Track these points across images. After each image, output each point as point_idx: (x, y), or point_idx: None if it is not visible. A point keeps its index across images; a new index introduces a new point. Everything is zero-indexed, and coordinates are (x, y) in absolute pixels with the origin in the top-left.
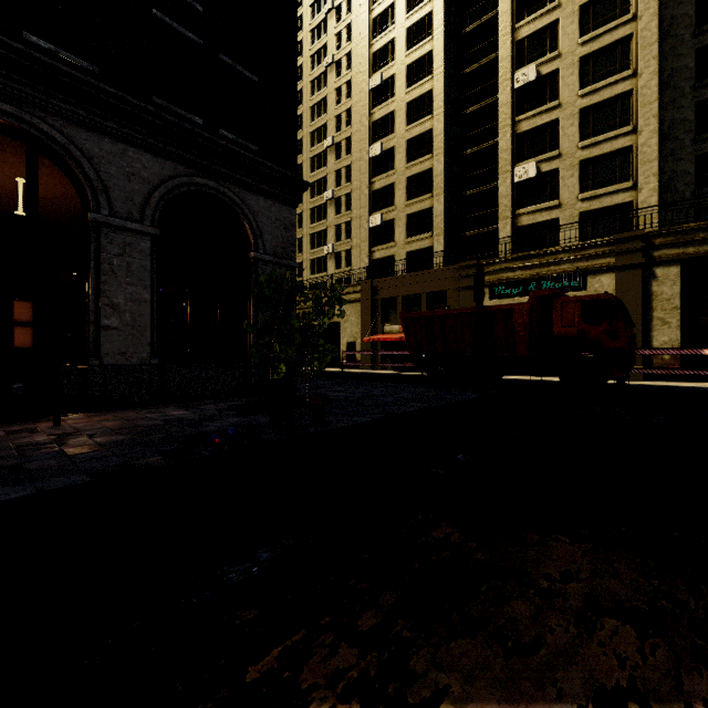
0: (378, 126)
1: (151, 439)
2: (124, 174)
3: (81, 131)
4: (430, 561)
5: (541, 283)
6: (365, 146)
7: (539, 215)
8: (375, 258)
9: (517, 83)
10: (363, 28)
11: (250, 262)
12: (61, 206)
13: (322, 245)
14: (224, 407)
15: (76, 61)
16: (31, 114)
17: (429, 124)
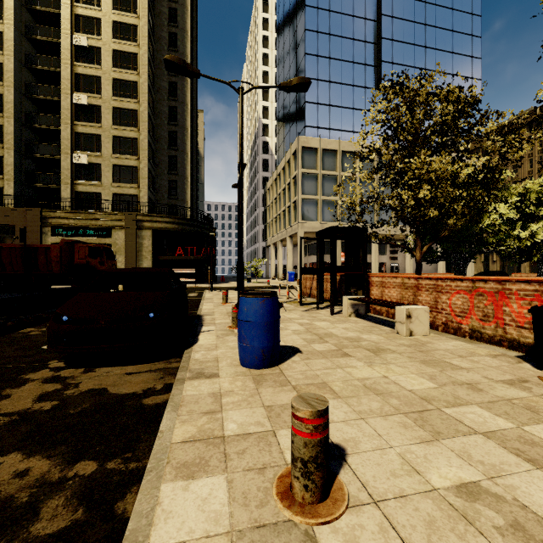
0: None
1: None
2: None
3: None
4: None
5: (87, 230)
6: None
7: (90, 188)
8: None
9: (75, 100)
10: None
11: None
12: None
13: None
14: None
15: None
16: None
17: (0, 89)
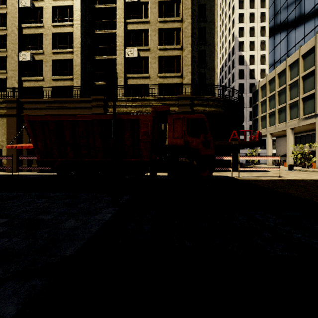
0: None
1: None
2: None
3: None
4: None
5: None
6: None
7: (139, 80)
8: (25, 85)
9: None
10: None
11: None
12: None
13: None
14: None
15: None
16: None
17: (71, 1)
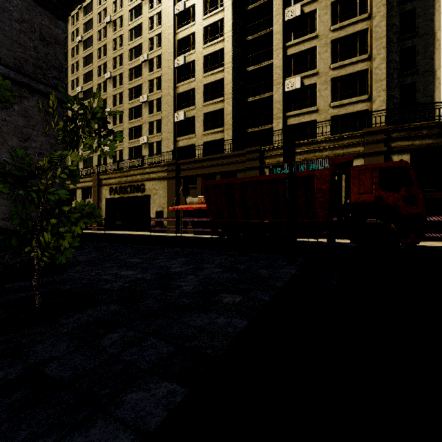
0: (182, 44)
1: None
2: None
3: None
4: None
5: (309, 166)
6: (171, 58)
7: (302, 117)
8: (179, 146)
9: (287, 17)
10: None
11: None
12: None
13: (138, 136)
14: None
15: None
16: None
17: (221, 44)
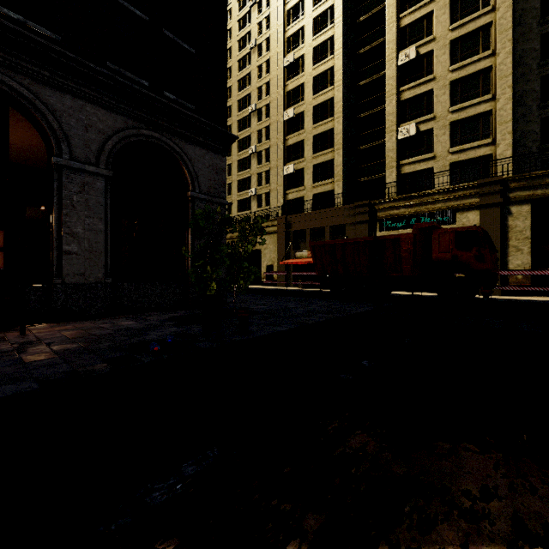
0: (291, 95)
1: (99, 347)
2: (82, 125)
3: (45, 88)
4: (350, 475)
5: (420, 218)
6: (281, 111)
7: (418, 165)
8: (289, 199)
9: (400, 61)
10: (279, 18)
11: (188, 200)
12: (35, 154)
13: (247, 188)
14: (165, 318)
15: (41, 30)
16: (2, 73)
17: (331, 93)
